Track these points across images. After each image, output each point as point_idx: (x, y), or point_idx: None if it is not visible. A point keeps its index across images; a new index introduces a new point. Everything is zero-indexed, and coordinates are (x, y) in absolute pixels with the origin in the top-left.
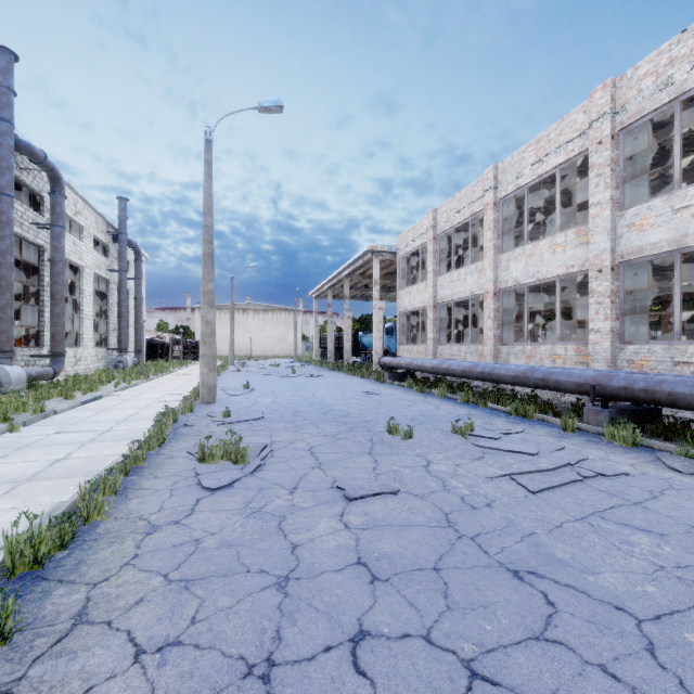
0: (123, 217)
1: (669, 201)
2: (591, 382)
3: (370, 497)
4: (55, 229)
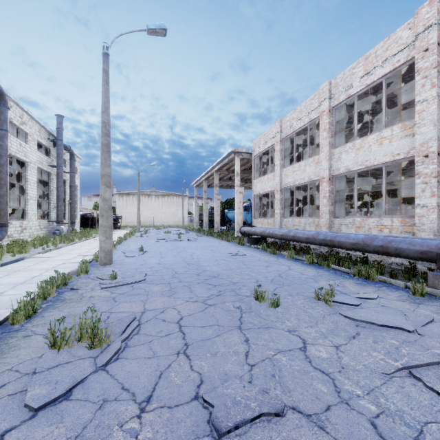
0: (59, 128)
1: None
2: (435, 250)
3: (247, 423)
4: None
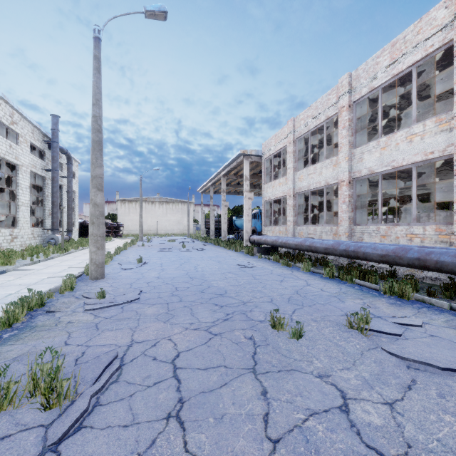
0: (55, 129)
1: None
2: None
3: None
4: None
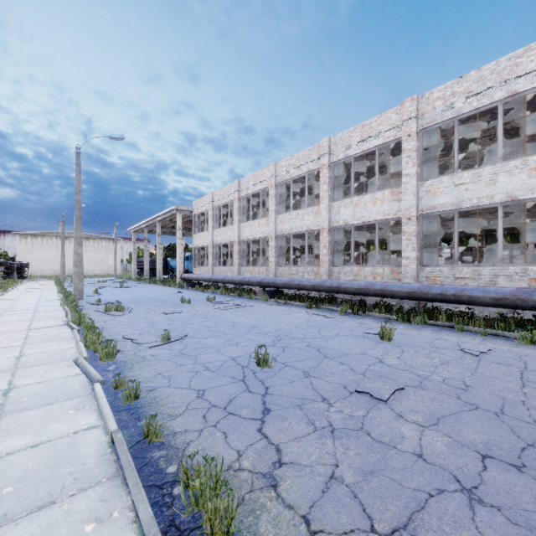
0: None
1: (289, 215)
2: (260, 281)
3: (173, 313)
4: None
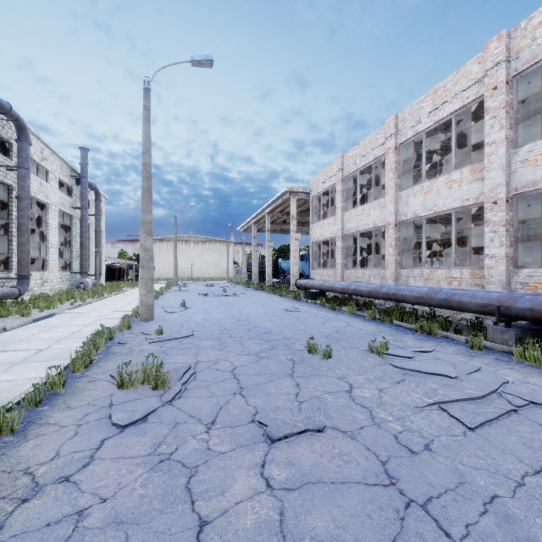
0: (84, 164)
1: None
2: (495, 303)
3: (294, 435)
4: (21, 170)
